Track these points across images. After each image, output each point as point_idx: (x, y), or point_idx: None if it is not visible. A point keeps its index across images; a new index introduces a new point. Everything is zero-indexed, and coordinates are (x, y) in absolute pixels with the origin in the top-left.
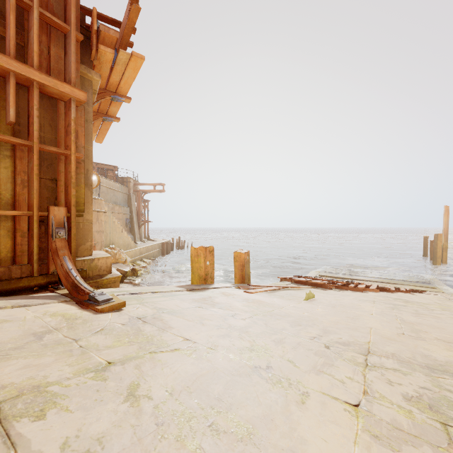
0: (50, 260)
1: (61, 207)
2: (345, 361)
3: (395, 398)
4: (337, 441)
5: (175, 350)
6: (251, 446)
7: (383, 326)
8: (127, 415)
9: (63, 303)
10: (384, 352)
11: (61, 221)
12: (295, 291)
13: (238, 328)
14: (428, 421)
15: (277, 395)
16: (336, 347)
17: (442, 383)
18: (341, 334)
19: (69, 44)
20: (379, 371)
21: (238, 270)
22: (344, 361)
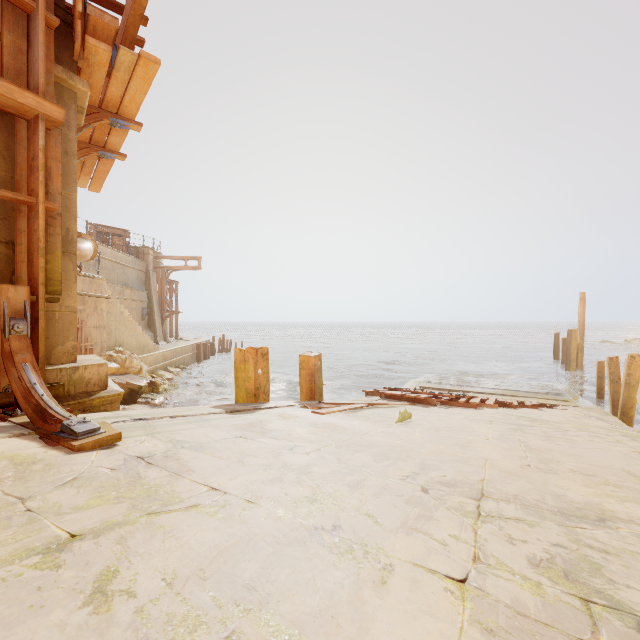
0: (1, 369)
1: (20, 285)
2: (449, 510)
3: (517, 564)
4: None
5: (191, 507)
6: None
7: (502, 456)
8: (84, 630)
9: (17, 438)
10: (504, 493)
11: (20, 307)
12: (385, 410)
13: (296, 468)
14: (564, 598)
15: (345, 573)
16: (438, 489)
17: (580, 535)
18: (445, 470)
19: (35, 30)
20: (496, 523)
21: (305, 382)
22: (447, 510)
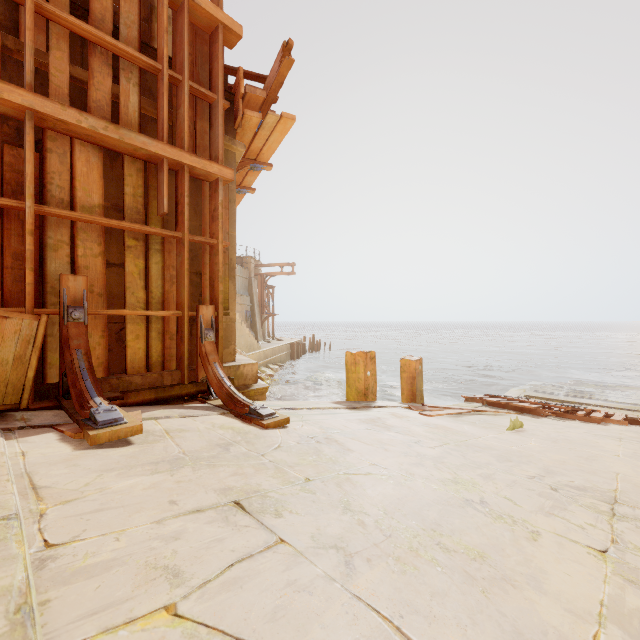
0: (199, 366)
1: (209, 305)
2: (582, 507)
3: None
4: (583, 577)
5: (367, 473)
6: (487, 566)
7: (637, 473)
8: (353, 524)
9: (222, 415)
10: (639, 503)
11: (209, 321)
12: (491, 417)
13: (430, 458)
14: None
15: (502, 529)
16: (567, 490)
17: None
18: (572, 477)
19: (216, 115)
20: (633, 523)
21: (406, 384)
22: (580, 507)
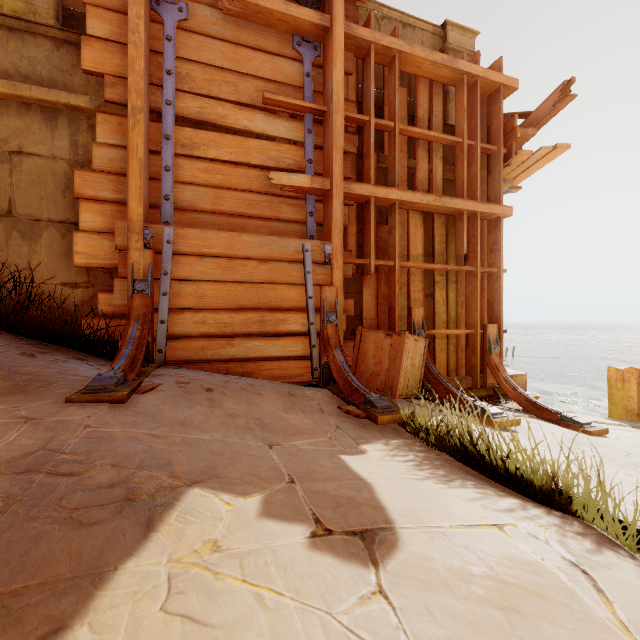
0: (487, 374)
1: (493, 324)
2: None
3: None
4: None
5: None
6: None
7: None
8: None
9: (533, 418)
10: None
11: (493, 337)
12: None
13: None
14: None
15: None
16: None
17: None
18: None
19: (496, 164)
20: None
21: None
22: None
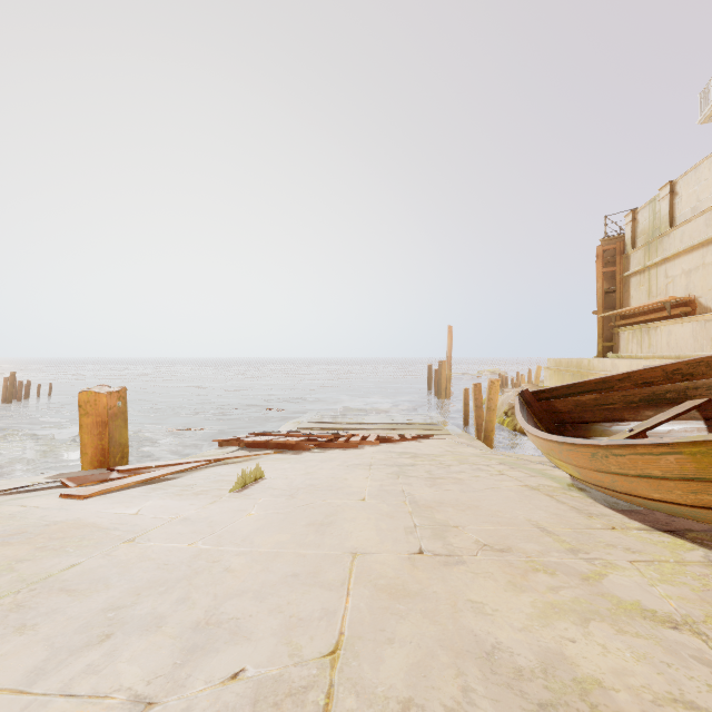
0: None
1: None
2: None
3: None
4: None
5: None
6: None
7: (381, 536)
8: None
9: None
10: (378, 710)
11: None
12: (233, 467)
13: None
14: None
15: None
16: None
17: None
18: (254, 633)
19: None
20: None
21: (90, 437)
22: None
